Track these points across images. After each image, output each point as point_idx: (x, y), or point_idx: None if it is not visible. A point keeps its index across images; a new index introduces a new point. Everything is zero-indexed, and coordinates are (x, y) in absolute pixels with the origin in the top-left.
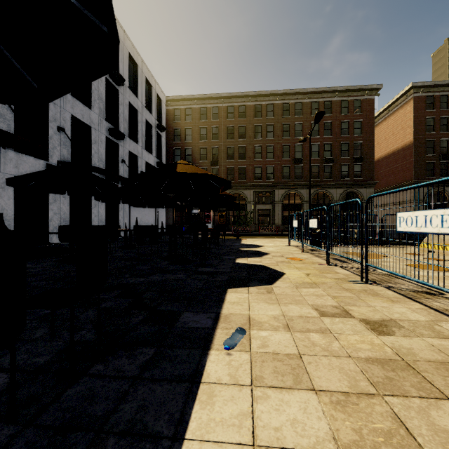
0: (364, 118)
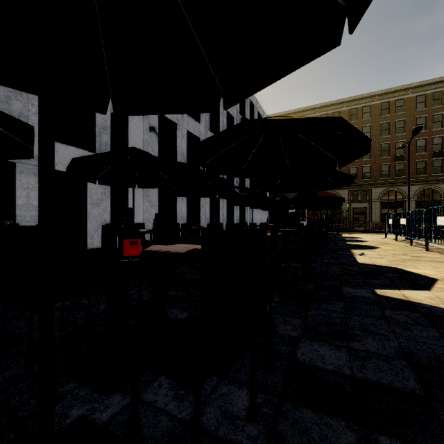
0: None
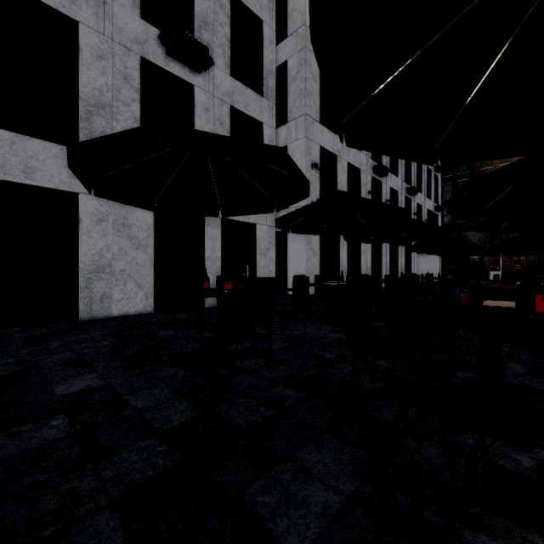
0: None
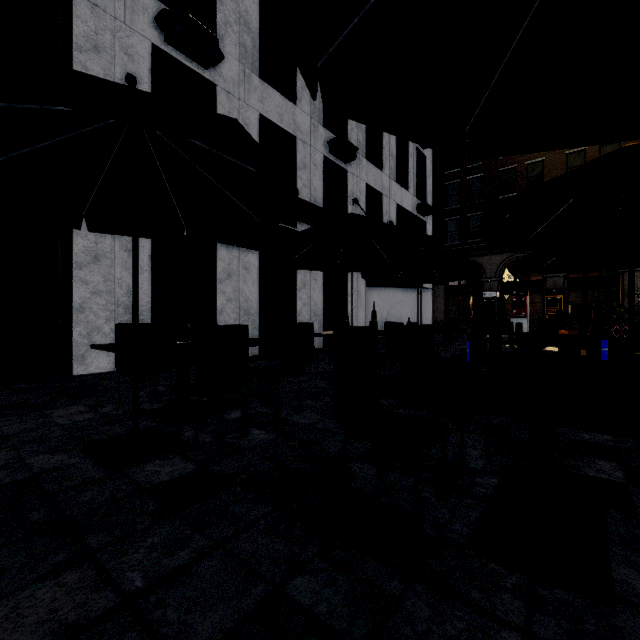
0: None
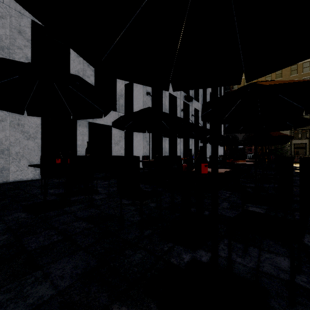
0: None
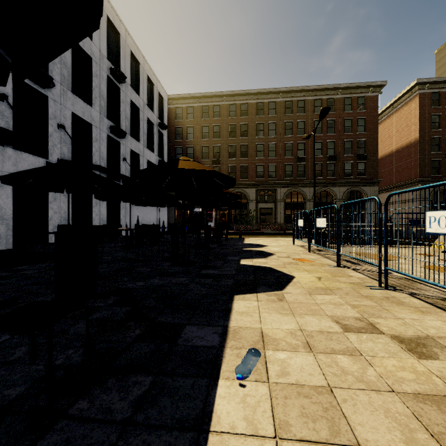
0: (368, 116)
